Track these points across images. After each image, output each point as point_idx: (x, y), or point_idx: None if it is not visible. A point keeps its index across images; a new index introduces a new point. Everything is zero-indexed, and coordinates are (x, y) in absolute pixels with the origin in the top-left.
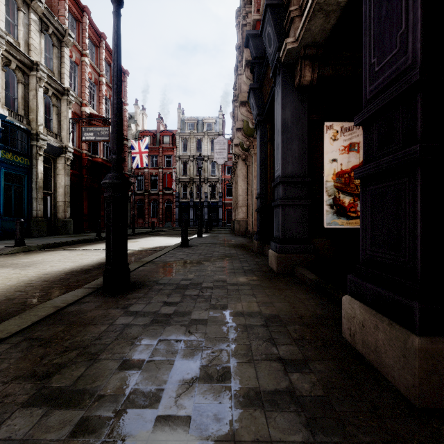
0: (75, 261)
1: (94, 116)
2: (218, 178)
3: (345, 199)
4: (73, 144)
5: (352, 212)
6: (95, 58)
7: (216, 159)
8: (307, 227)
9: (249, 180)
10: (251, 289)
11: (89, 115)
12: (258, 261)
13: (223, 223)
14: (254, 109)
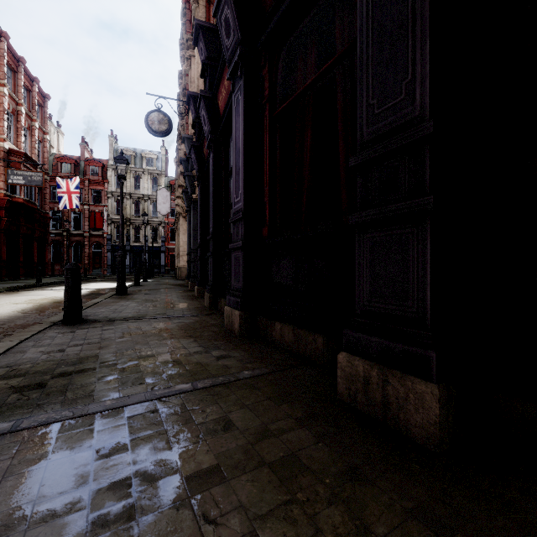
0: None
1: (14, 151)
2: (161, 221)
3: None
4: None
5: None
6: (12, 84)
7: (159, 210)
8: None
9: None
10: (176, 293)
11: (7, 150)
12: (184, 289)
13: (166, 269)
14: (186, 203)
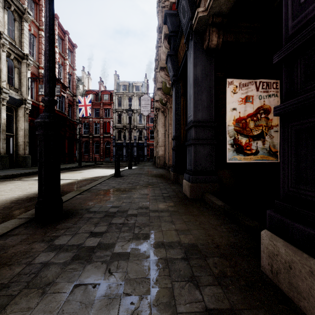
0: (25, 190)
1: None
2: (144, 126)
3: (243, 140)
4: (32, 98)
5: (248, 150)
6: None
7: (142, 112)
8: (214, 162)
9: (166, 126)
10: (170, 216)
11: None
12: (174, 189)
13: (147, 158)
14: (171, 71)
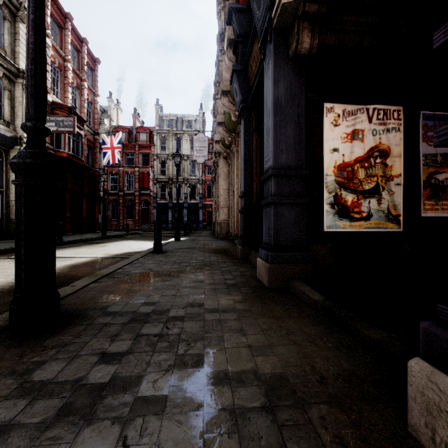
0: (10, 274)
1: (58, 105)
2: (199, 179)
3: (348, 197)
4: None
5: (356, 213)
6: (59, 40)
7: (195, 158)
8: (304, 231)
9: (231, 179)
10: (238, 319)
11: (52, 103)
12: (243, 272)
13: (203, 225)
14: (238, 95)
